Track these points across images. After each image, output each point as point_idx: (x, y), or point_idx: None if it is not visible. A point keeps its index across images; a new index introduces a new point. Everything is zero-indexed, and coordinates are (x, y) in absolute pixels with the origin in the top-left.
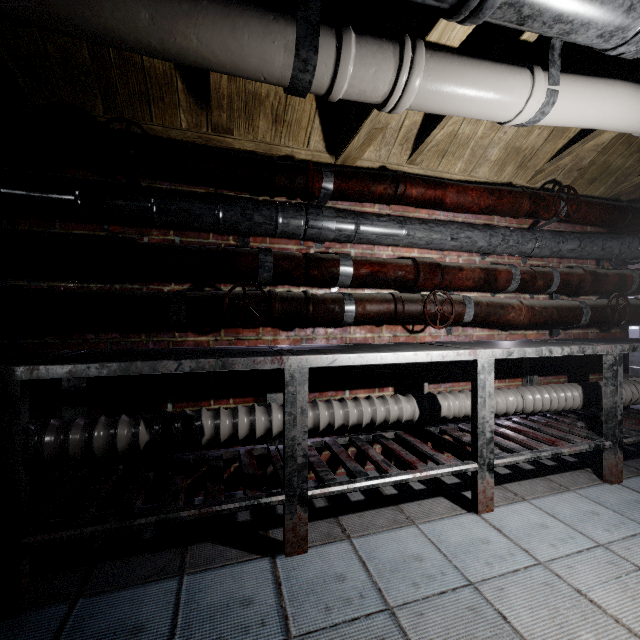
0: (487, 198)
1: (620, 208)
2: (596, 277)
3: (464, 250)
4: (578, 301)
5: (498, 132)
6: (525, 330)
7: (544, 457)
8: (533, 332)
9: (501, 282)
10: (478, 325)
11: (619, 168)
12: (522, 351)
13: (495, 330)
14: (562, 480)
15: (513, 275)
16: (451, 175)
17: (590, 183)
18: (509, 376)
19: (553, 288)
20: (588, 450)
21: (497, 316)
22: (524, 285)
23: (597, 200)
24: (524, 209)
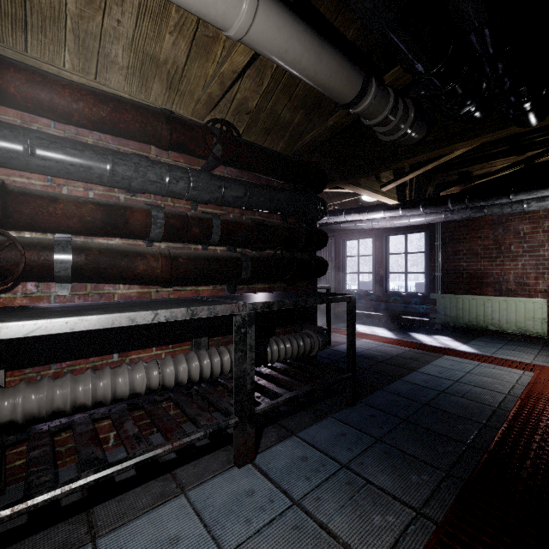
0: (94, 105)
1: (285, 160)
2: (262, 229)
3: (76, 177)
4: (240, 253)
5: (107, 17)
6: (197, 286)
7: (118, 472)
8: (208, 288)
9: (134, 225)
10: (123, 281)
11: (290, 123)
12: (66, 322)
13: (152, 286)
14: (189, 473)
15: (152, 218)
16: (60, 70)
17: (267, 134)
18: (174, 340)
19: (215, 238)
20: (202, 438)
21: (118, 269)
22: (174, 232)
23: (262, 147)
24: (163, 136)
